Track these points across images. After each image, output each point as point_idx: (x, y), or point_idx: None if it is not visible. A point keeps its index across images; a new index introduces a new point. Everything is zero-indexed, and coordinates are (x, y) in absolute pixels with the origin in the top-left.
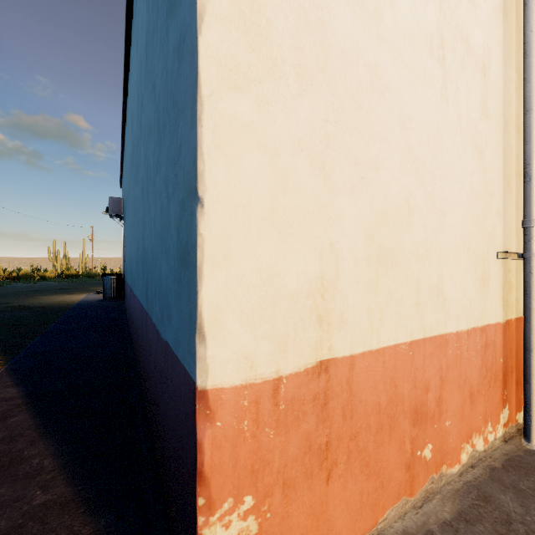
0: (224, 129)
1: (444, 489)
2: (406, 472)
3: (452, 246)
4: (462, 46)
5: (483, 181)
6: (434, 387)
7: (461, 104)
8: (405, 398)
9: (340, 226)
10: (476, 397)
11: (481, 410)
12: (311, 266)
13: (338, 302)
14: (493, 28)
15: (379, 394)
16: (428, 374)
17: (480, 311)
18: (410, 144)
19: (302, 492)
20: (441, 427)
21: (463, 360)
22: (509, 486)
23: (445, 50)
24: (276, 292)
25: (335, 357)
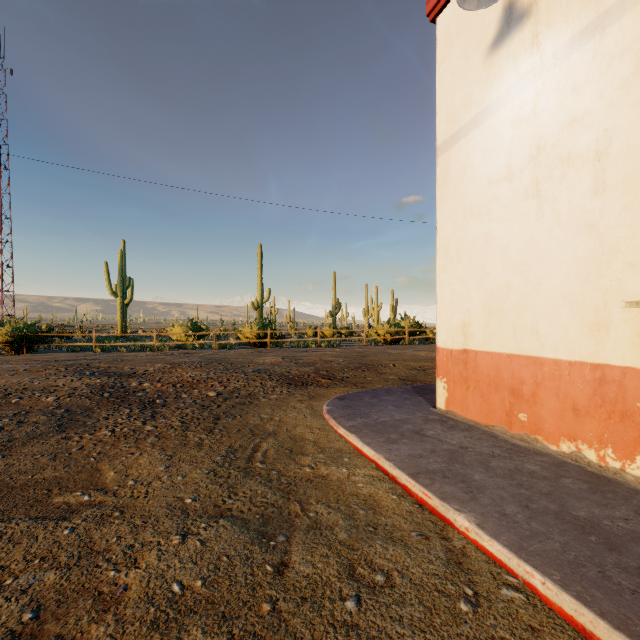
0: (440, 284)
1: (534, 446)
2: (506, 416)
3: (549, 303)
4: (562, 165)
5: (597, 247)
6: (529, 384)
7: (560, 206)
8: (505, 380)
9: (471, 302)
10: (584, 415)
11: (593, 429)
12: (461, 317)
13: (470, 330)
14: (618, 104)
15: (489, 371)
16: (523, 375)
17: (590, 350)
18: (508, 256)
19: (458, 388)
20: (536, 411)
21: (563, 380)
22: (561, 464)
23: (540, 186)
24: (451, 325)
25: (469, 349)
